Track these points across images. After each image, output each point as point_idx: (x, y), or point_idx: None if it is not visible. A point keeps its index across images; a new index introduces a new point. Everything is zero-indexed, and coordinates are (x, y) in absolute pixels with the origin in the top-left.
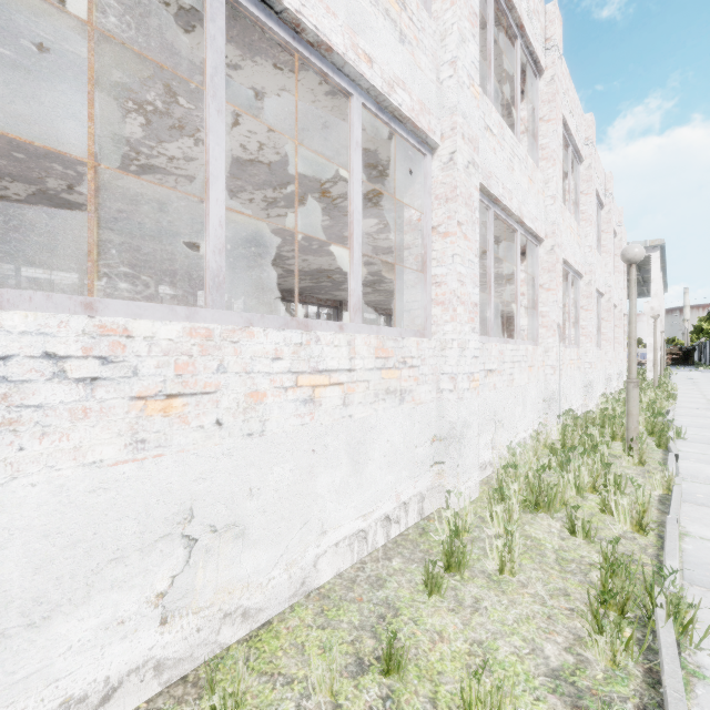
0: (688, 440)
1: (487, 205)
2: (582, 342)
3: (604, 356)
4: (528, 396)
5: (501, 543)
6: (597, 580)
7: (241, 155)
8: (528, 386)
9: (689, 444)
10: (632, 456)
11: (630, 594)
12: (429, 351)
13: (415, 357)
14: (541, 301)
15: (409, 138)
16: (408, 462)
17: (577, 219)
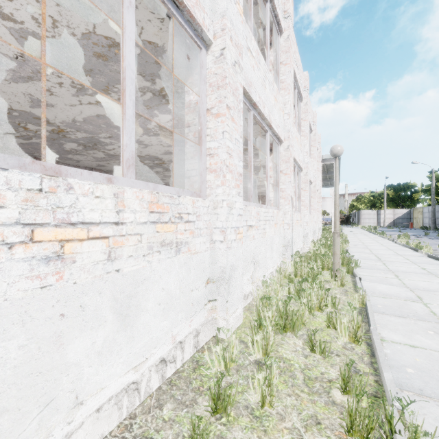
0: (361, 268)
1: (248, 107)
2: (302, 209)
3: (312, 219)
4: (274, 244)
5: (262, 376)
6: (345, 411)
7: (36, 31)
8: (274, 237)
9: (362, 270)
10: (337, 281)
11: (375, 424)
12: (204, 209)
13: (191, 214)
14: (281, 181)
15: (187, 27)
16: (184, 305)
17: (299, 135)
